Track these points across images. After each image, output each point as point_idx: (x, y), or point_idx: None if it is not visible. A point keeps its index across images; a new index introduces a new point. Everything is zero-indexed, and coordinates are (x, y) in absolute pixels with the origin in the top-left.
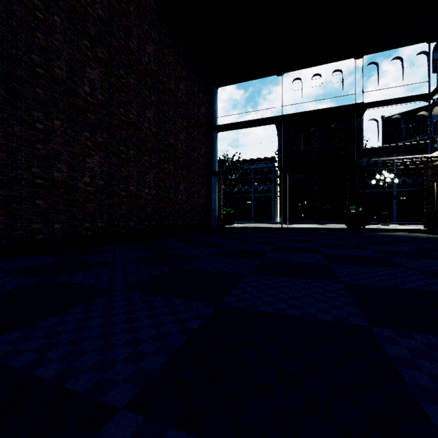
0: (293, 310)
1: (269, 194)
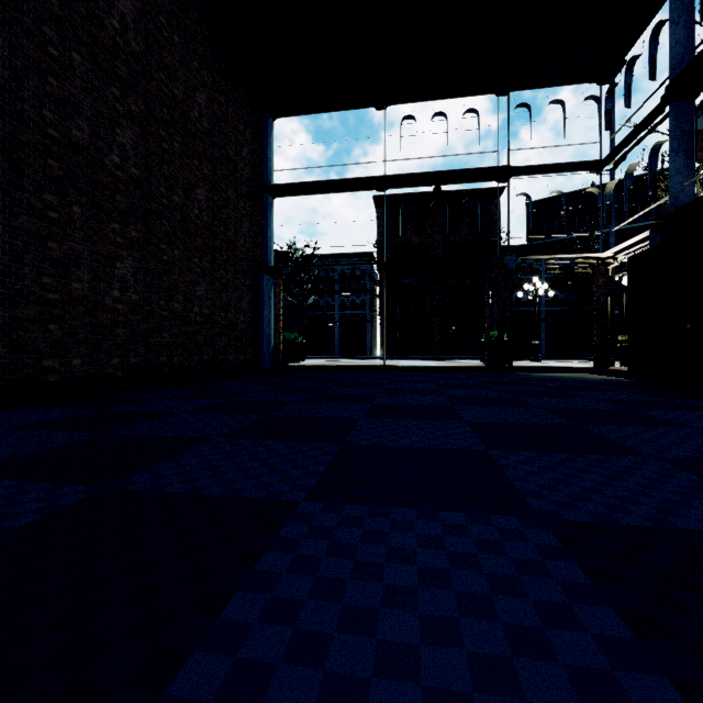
0: None
1: (363, 311)
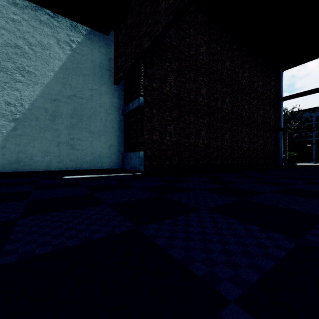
0: None
1: None
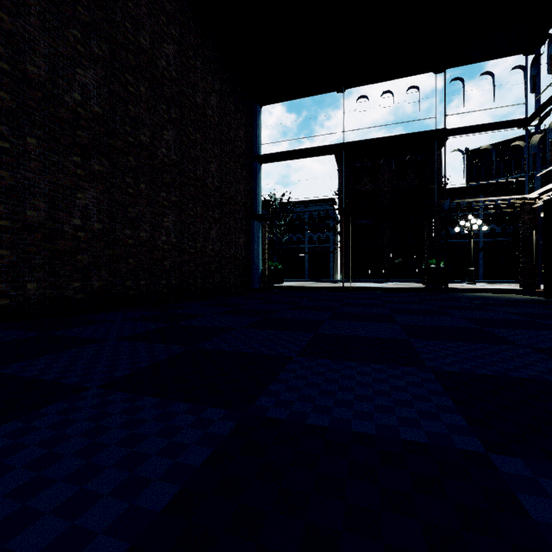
0: (362, 422)
1: (327, 244)
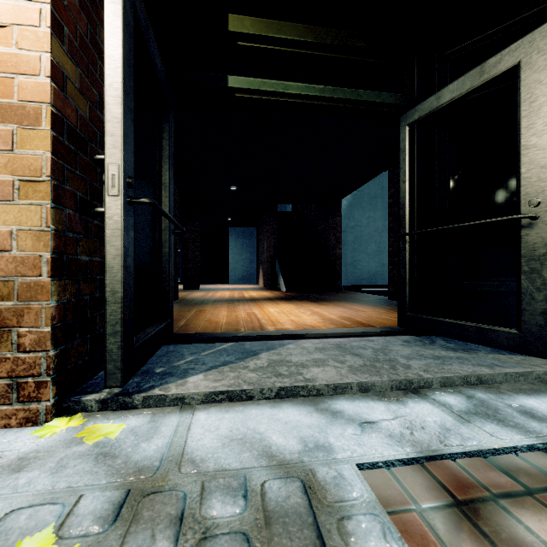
0: None
1: None
